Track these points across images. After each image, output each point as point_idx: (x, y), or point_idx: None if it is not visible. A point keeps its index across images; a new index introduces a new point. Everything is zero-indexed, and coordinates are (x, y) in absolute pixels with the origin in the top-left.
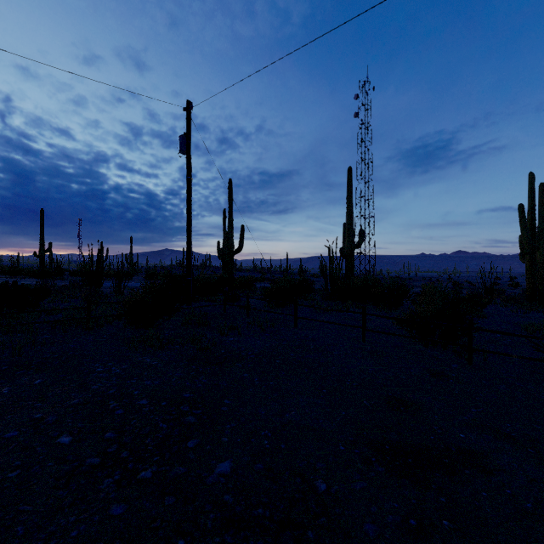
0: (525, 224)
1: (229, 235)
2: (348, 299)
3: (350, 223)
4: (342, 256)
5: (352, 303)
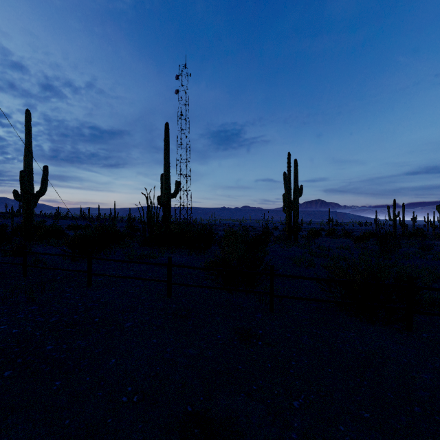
0: (287, 186)
1: (24, 175)
2: (165, 244)
3: (167, 174)
4: (160, 204)
5: (167, 249)
